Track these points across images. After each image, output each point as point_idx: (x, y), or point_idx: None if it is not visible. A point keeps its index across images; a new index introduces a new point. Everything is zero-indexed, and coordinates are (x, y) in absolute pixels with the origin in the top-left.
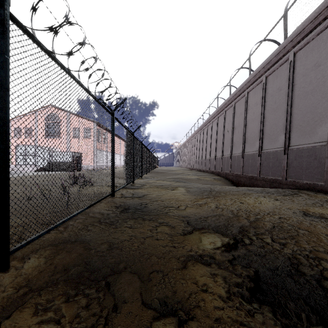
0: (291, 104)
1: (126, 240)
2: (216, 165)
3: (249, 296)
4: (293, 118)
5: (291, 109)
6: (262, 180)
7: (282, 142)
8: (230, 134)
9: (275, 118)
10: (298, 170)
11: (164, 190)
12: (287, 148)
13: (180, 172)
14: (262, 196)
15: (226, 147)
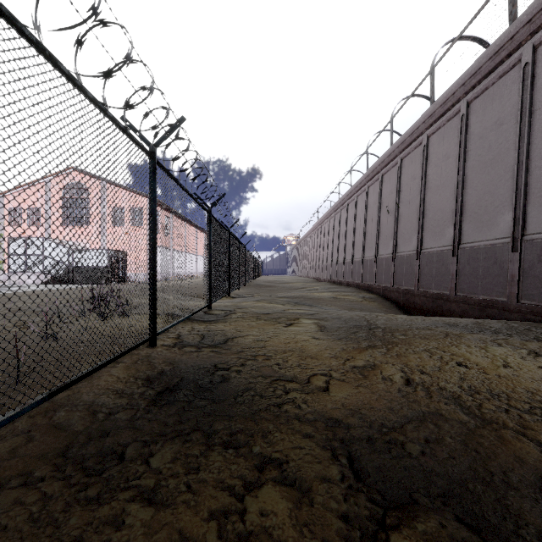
0: (529, 150)
1: None
2: (365, 273)
3: None
4: (534, 178)
5: (529, 160)
6: (462, 302)
7: (506, 227)
8: (393, 216)
9: (491, 180)
10: None
11: (271, 327)
12: (520, 238)
13: (299, 285)
14: (490, 341)
15: (385, 241)
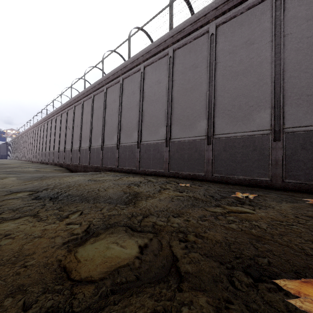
0: (105, 119)
1: None
2: (59, 158)
3: (30, 199)
4: (106, 128)
5: (105, 122)
6: (91, 168)
7: (101, 142)
8: (71, 131)
9: (98, 125)
10: (107, 160)
11: None
12: (103, 146)
13: (15, 165)
14: (78, 176)
15: (68, 142)
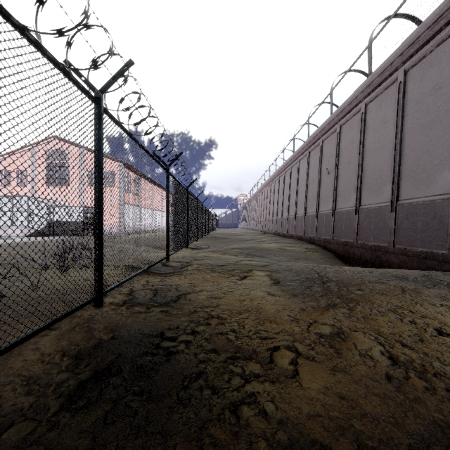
0: None
1: None
2: (307, 227)
3: None
4: None
5: None
6: (400, 254)
7: (445, 184)
8: (332, 177)
9: (429, 140)
10: None
11: (225, 280)
12: None
13: (249, 237)
14: None
15: (325, 199)
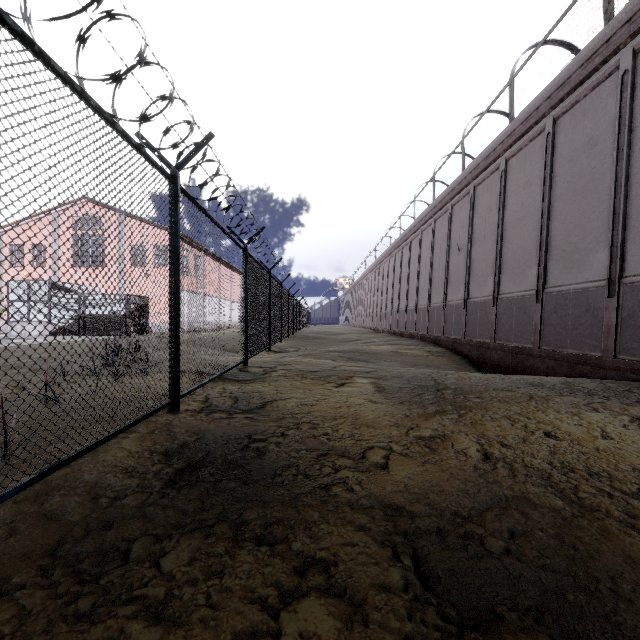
0: (628, 176)
1: None
2: (431, 323)
3: None
4: (634, 208)
5: (628, 187)
6: (547, 358)
7: (600, 268)
8: (464, 255)
9: (582, 211)
10: None
11: (319, 387)
12: (618, 281)
13: (353, 337)
14: (584, 405)
15: (455, 284)
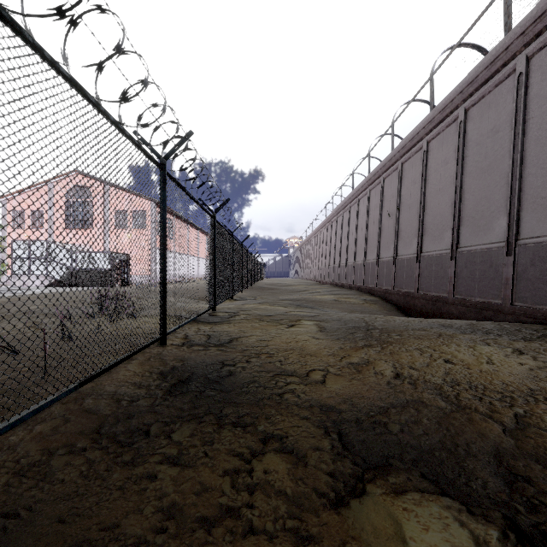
0: (522, 158)
1: (142, 543)
2: (366, 276)
3: None
4: (527, 184)
5: (522, 167)
6: (459, 305)
7: (501, 232)
8: (394, 220)
9: (487, 185)
10: (539, 286)
11: (273, 328)
12: (514, 243)
13: (301, 288)
14: (480, 341)
15: (386, 244)
